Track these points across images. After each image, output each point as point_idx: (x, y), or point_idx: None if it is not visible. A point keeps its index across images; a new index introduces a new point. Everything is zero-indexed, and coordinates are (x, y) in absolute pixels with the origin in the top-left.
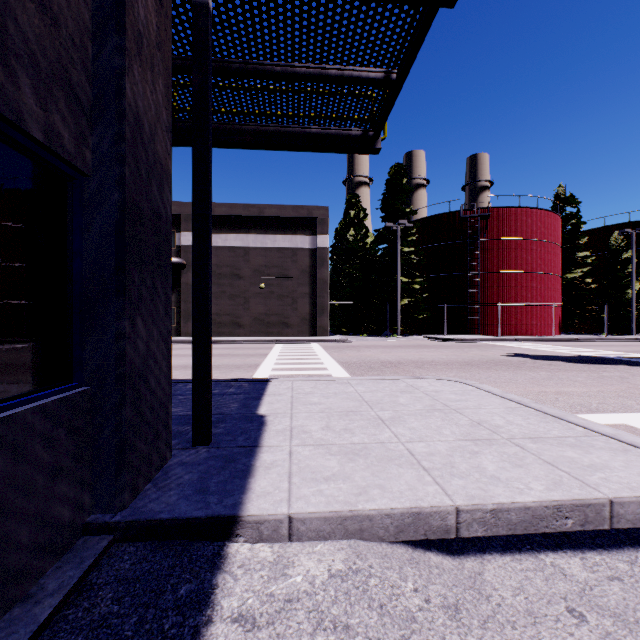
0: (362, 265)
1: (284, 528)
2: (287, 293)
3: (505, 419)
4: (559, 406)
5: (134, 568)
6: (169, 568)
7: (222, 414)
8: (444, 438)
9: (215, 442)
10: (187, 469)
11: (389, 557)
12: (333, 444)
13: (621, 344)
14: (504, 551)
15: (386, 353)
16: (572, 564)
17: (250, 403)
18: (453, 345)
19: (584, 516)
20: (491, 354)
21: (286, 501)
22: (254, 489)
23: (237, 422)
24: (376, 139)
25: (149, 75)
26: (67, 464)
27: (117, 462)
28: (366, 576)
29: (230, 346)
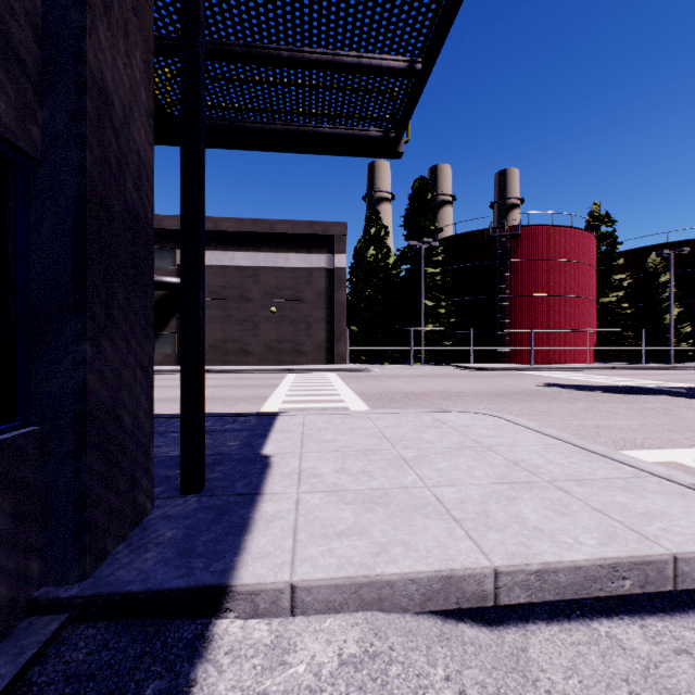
0: (383, 287)
1: (285, 599)
2: (301, 317)
3: (544, 458)
4: (601, 441)
5: (90, 659)
6: (135, 658)
7: (220, 455)
8: (477, 481)
9: (208, 489)
10: (171, 524)
11: (414, 634)
12: (348, 490)
13: (660, 373)
14: (550, 619)
15: (409, 383)
16: (631, 634)
17: (254, 441)
18: (482, 374)
19: (644, 576)
20: (523, 384)
21: (289, 564)
22: (250, 549)
23: (237, 464)
24: (398, 141)
25: (121, 43)
26: (4, 527)
27: (75, 521)
28: (386, 662)
29: (237, 376)
